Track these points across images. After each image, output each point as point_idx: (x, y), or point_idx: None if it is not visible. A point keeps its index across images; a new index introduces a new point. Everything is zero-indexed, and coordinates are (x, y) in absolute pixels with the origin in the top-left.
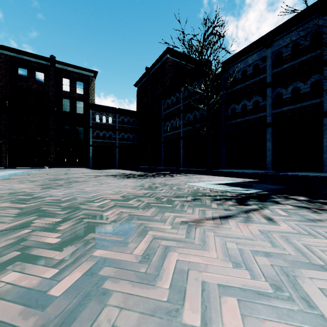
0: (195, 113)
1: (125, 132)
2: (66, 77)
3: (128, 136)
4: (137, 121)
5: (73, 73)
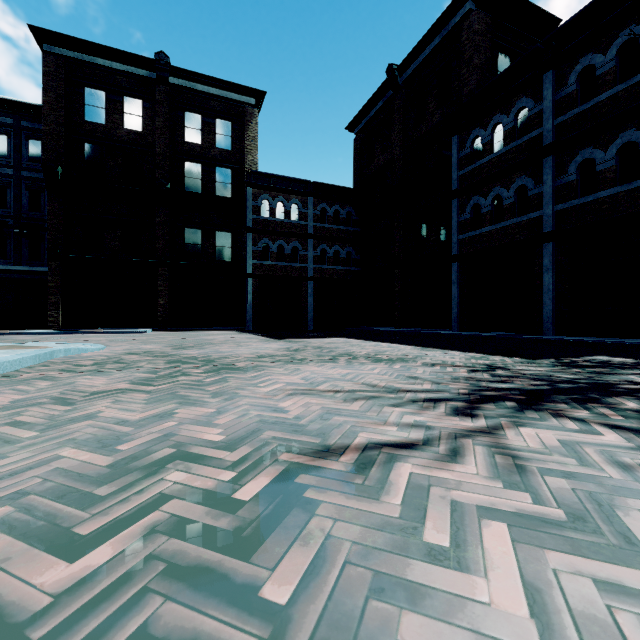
0: (632, 138)
1: (329, 242)
2: (192, 110)
3: (335, 253)
4: (356, 215)
5: (209, 98)
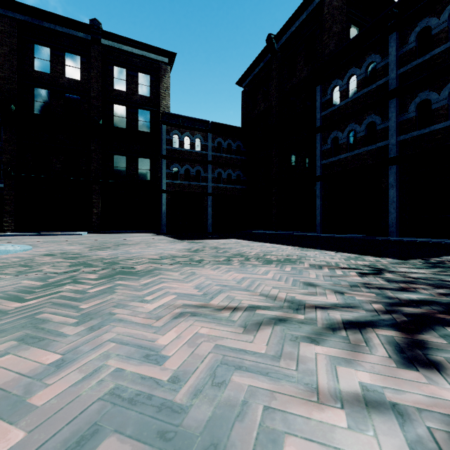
0: None
1: (223, 167)
2: (119, 65)
3: (228, 175)
4: (243, 148)
5: (133, 56)
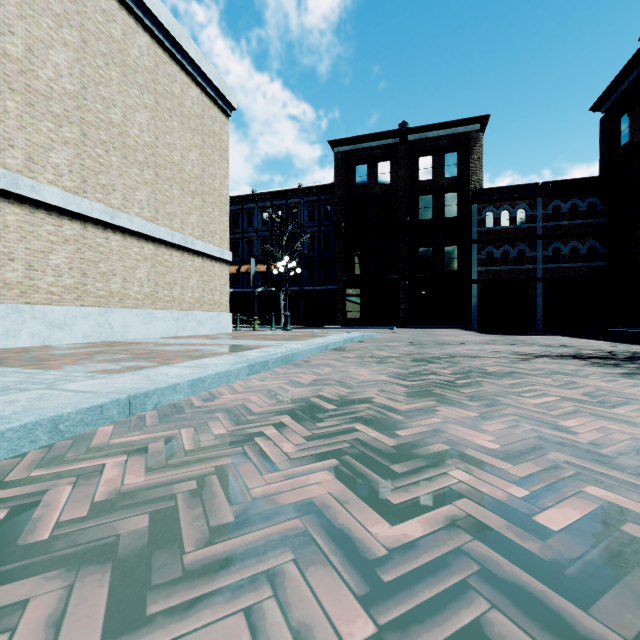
0: None
1: (563, 240)
2: (425, 154)
3: (572, 249)
4: (602, 204)
5: (438, 140)
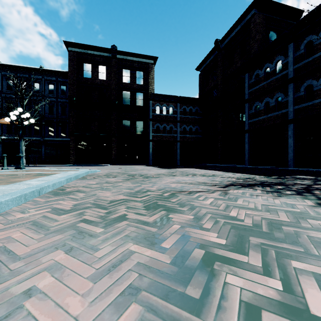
0: None
1: (187, 124)
2: (126, 68)
3: (190, 129)
4: (200, 111)
5: (133, 62)
